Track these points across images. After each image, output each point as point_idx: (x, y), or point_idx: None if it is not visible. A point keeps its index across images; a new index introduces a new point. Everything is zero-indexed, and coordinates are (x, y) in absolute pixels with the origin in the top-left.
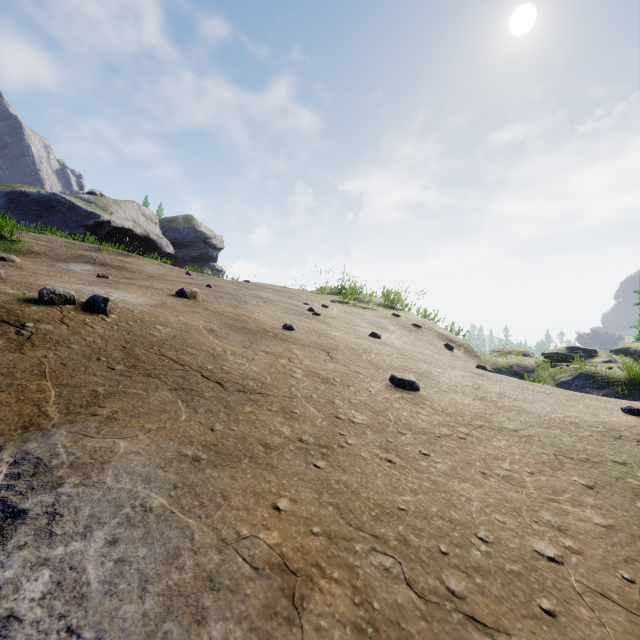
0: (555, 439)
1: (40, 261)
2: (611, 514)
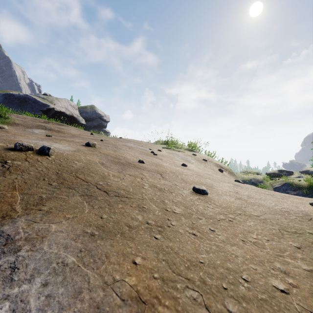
0: (278, 220)
1: (19, 128)
2: (311, 263)
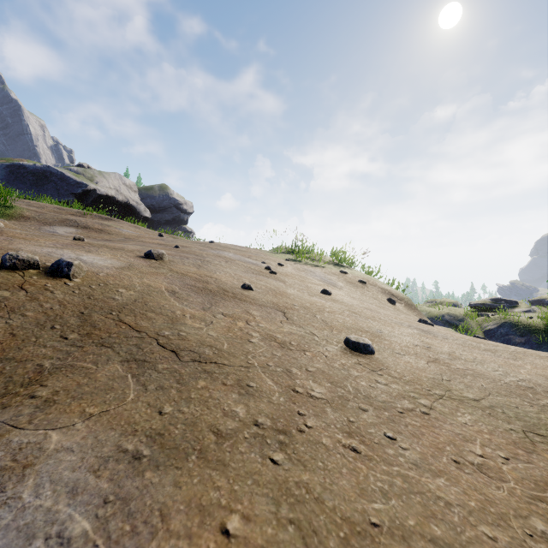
0: (518, 410)
1: (29, 225)
2: None
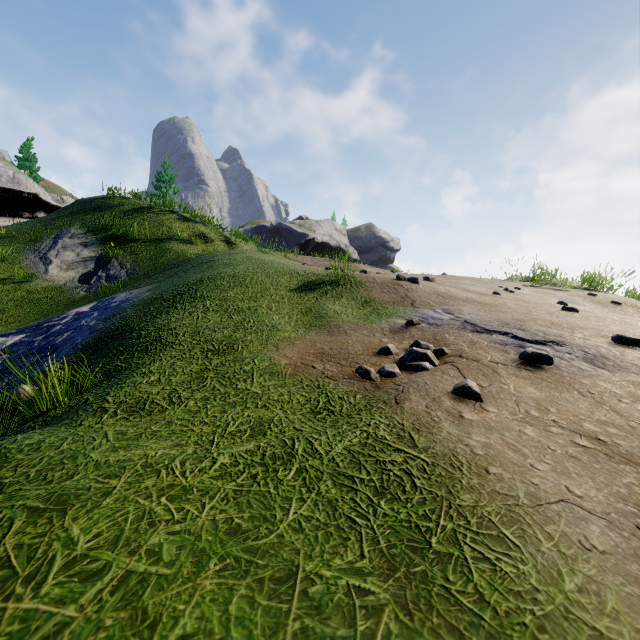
0: None
1: None
2: None
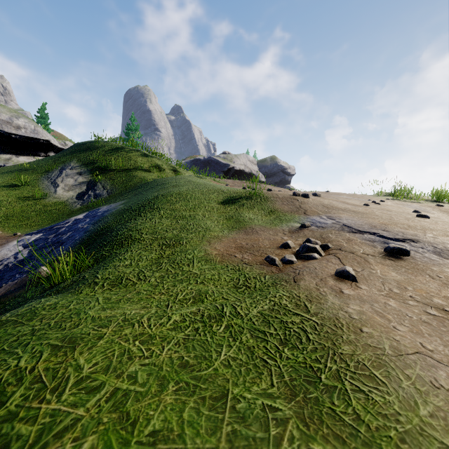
0: None
1: None
2: None
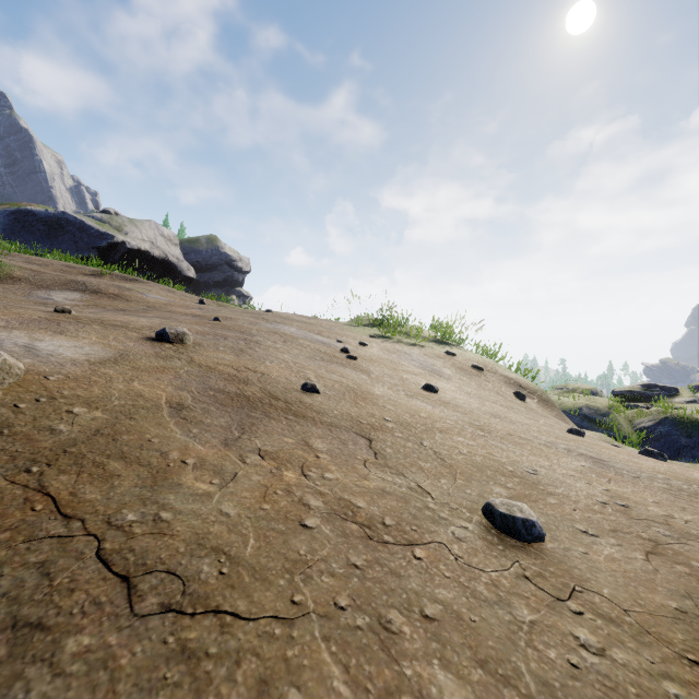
0: None
1: (16, 288)
2: None
